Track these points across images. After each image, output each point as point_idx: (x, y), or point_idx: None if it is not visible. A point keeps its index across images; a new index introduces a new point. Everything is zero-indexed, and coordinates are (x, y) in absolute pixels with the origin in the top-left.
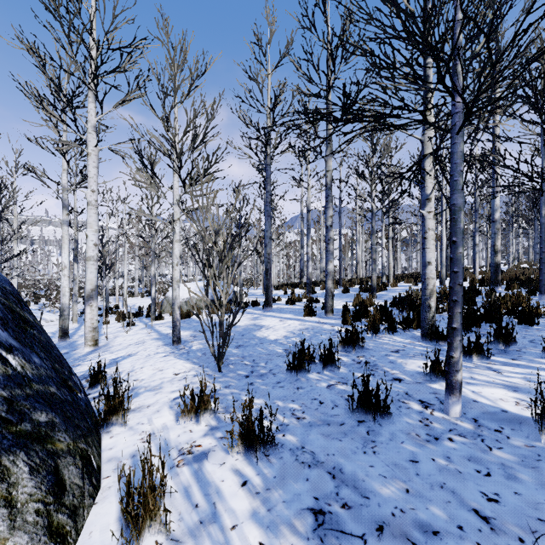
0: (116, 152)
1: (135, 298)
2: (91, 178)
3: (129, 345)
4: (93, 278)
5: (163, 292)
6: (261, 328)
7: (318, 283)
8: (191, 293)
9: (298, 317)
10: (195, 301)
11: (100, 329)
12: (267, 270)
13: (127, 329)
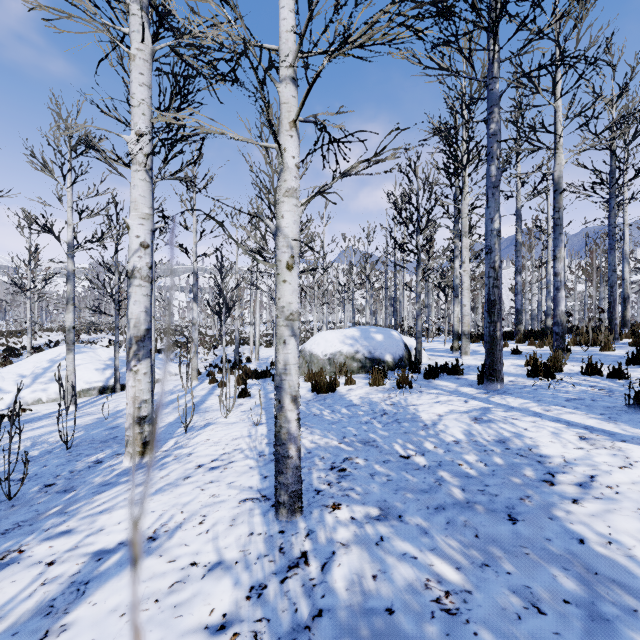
0: (189, 63)
1: (272, 349)
2: (136, 107)
3: (195, 467)
4: (139, 315)
5: (304, 342)
6: (549, 473)
7: (550, 334)
8: (337, 346)
9: (637, 430)
10: (343, 360)
11: (208, 395)
12: (493, 303)
13: (234, 405)
